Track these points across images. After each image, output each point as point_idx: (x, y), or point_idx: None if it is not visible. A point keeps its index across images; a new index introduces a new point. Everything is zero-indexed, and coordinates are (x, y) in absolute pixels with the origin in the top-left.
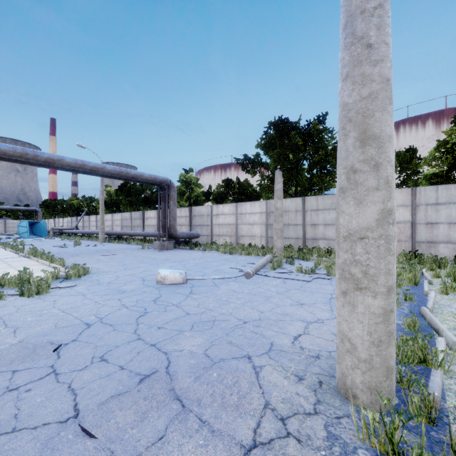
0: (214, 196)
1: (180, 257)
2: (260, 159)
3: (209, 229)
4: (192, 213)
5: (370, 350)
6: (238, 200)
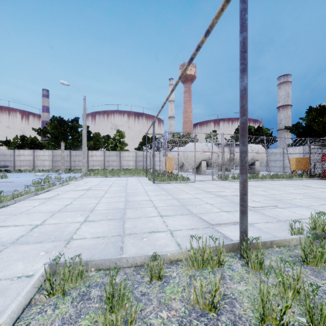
0: (12, 143)
1: (17, 174)
2: (48, 131)
3: (12, 162)
4: None
5: (85, 172)
6: (29, 147)
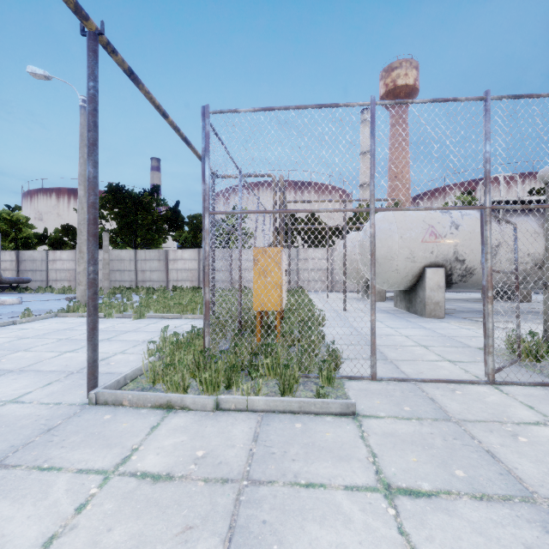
0: (52, 240)
1: None
2: (101, 213)
3: (44, 274)
4: (21, 257)
5: (81, 298)
6: None
